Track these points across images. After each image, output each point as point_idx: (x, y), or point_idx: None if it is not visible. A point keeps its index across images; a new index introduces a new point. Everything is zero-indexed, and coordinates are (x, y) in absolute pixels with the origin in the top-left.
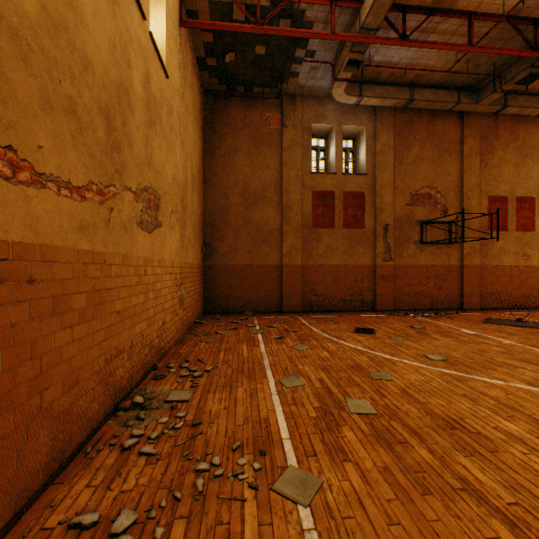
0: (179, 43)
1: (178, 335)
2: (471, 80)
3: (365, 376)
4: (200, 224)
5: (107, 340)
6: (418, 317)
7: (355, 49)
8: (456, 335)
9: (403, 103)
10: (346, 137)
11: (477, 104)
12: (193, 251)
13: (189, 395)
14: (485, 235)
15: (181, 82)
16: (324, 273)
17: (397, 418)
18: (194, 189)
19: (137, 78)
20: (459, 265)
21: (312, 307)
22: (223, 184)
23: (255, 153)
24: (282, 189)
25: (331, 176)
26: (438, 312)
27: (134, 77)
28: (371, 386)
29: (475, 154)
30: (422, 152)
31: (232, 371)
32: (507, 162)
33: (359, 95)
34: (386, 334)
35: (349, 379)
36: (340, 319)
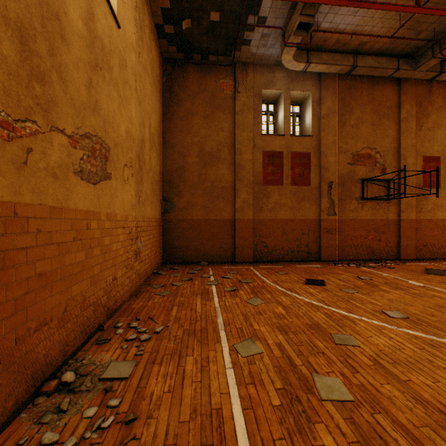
0: (135, 1)
1: (133, 288)
2: (410, 47)
3: (328, 340)
4: (160, 181)
5: (20, 312)
6: (361, 267)
7: (306, 12)
8: (405, 287)
9: (347, 69)
10: (293, 103)
11: (416, 71)
12: (151, 206)
13: (130, 369)
14: (420, 192)
15: (137, 40)
16: (274, 226)
17: (382, 408)
18: (152, 148)
19: (75, 9)
20: (396, 219)
21: (263, 258)
22: (181, 144)
23: (210, 116)
24: (235, 149)
25: (280, 138)
26: (378, 263)
27: (69, 6)
28: (337, 354)
29: (411, 118)
30: (363, 116)
31: (182, 333)
32: (440, 126)
33: (306, 61)
34: (337, 286)
35: (311, 344)
36: (289, 269)
